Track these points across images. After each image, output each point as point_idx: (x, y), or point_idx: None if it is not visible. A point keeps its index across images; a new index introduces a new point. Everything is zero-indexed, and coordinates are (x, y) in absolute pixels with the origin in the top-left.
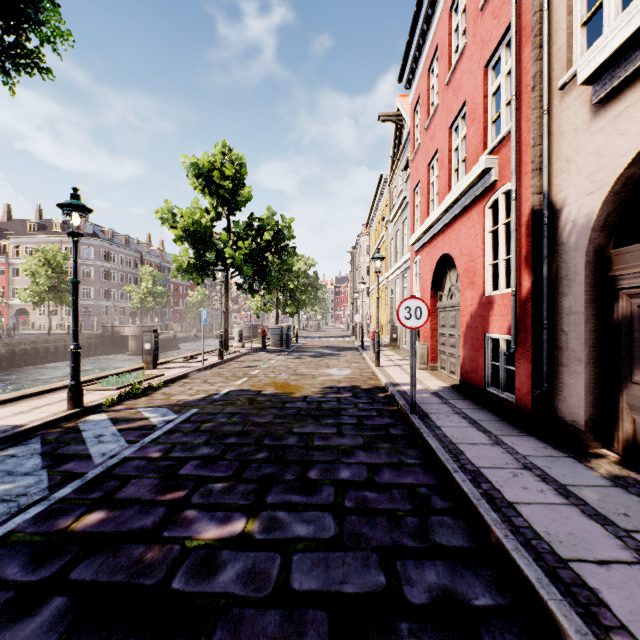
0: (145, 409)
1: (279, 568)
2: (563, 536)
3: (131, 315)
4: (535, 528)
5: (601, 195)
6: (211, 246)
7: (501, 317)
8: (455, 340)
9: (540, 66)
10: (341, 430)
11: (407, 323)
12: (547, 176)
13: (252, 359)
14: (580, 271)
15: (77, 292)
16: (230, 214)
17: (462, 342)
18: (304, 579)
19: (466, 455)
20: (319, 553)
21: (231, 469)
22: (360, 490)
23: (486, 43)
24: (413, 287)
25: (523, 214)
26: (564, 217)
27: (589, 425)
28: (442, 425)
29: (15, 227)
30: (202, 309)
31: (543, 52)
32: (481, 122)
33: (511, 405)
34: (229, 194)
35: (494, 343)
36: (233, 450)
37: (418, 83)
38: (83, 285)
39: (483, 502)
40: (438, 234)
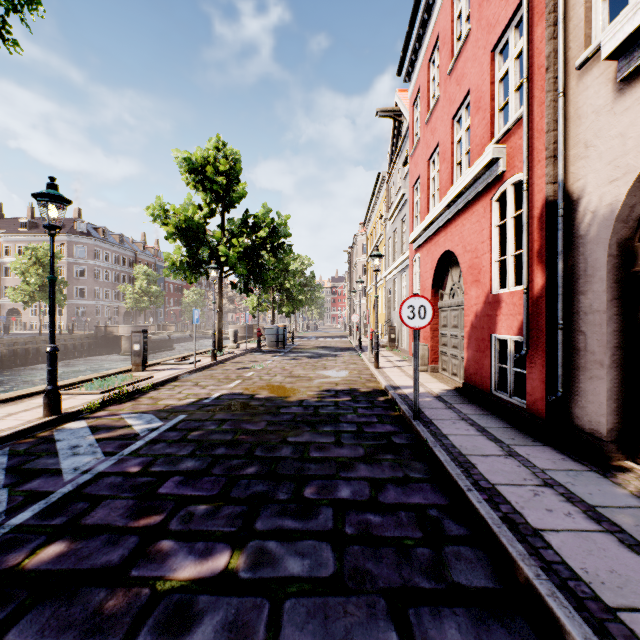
0: (129, 415)
1: (267, 620)
2: (604, 575)
3: (125, 315)
4: (570, 564)
5: (627, 182)
6: (205, 244)
7: (510, 317)
8: (457, 341)
9: (554, 45)
10: (340, 439)
11: (410, 323)
12: (563, 164)
13: (247, 360)
14: (602, 266)
15: (54, 289)
16: (224, 211)
17: (466, 343)
18: (297, 636)
19: (478, 469)
20: (316, 598)
21: (217, 487)
22: (362, 512)
23: (493, 26)
24: (412, 286)
25: (535, 206)
26: (582, 208)
27: (612, 435)
28: (449, 433)
29: (6, 225)
30: (194, 308)
31: (558, 29)
32: (487, 110)
33: (522, 411)
34: (223, 190)
35: (501, 344)
36: (221, 463)
37: (418, 75)
38: (76, 284)
39: (505, 529)
40: (439, 230)
